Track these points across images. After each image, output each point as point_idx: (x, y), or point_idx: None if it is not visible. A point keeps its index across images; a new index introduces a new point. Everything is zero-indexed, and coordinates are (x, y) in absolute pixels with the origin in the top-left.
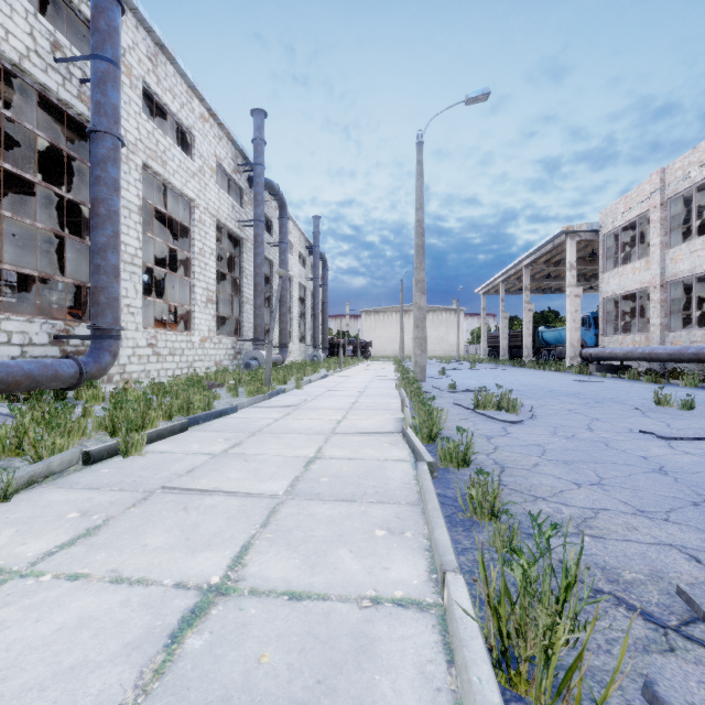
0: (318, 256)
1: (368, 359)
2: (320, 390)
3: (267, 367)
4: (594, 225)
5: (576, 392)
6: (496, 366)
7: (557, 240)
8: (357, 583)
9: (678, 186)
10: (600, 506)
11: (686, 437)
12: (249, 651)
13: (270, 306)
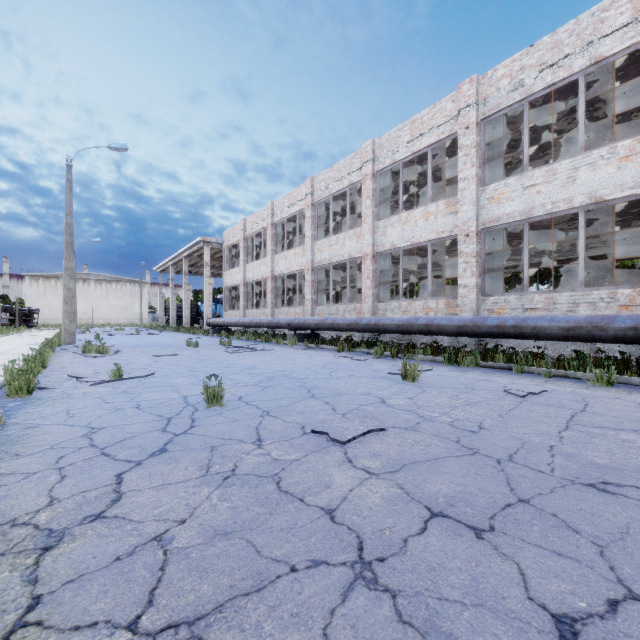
0: None
1: (33, 328)
2: None
3: None
4: (220, 240)
5: (170, 344)
6: (161, 331)
7: (200, 245)
8: None
9: (249, 231)
10: (84, 370)
11: (164, 355)
12: None
13: None
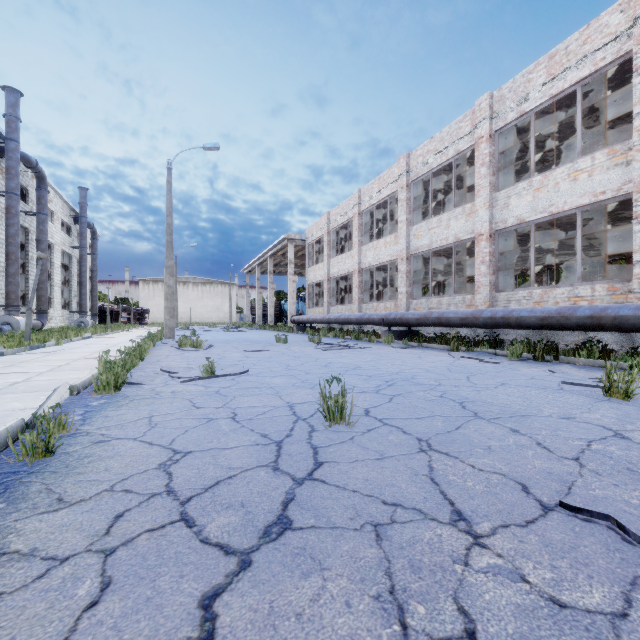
0: (86, 226)
1: (144, 325)
2: (79, 345)
3: (27, 328)
4: (303, 236)
5: (259, 340)
6: (248, 329)
7: (284, 243)
8: (73, 377)
9: (334, 224)
10: (178, 364)
11: (255, 351)
12: (36, 383)
13: (25, 273)
